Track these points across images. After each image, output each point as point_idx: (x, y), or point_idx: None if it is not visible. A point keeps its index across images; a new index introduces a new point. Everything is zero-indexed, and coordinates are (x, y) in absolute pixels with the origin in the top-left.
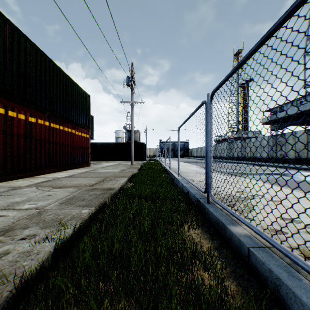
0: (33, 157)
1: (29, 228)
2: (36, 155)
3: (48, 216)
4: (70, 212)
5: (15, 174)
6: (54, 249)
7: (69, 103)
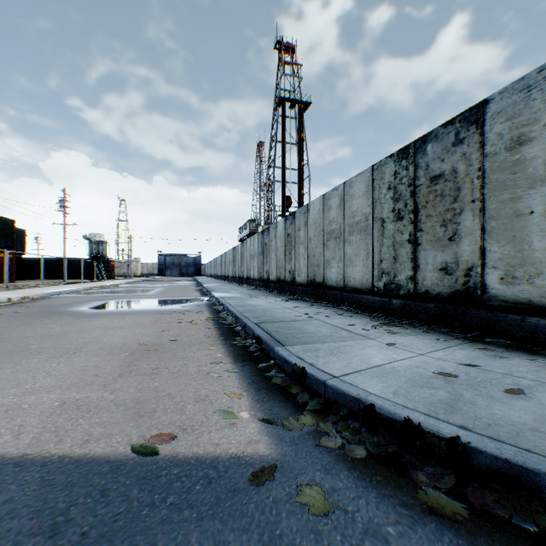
0: None
1: None
2: None
3: None
4: None
5: None
6: None
7: None
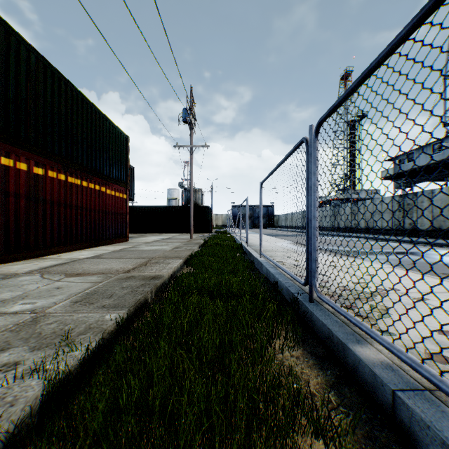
0: (41, 227)
1: (10, 349)
2: (45, 225)
3: (47, 326)
4: (87, 318)
5: (12, 253)
6: (43, 395)
7: (97, 147)
